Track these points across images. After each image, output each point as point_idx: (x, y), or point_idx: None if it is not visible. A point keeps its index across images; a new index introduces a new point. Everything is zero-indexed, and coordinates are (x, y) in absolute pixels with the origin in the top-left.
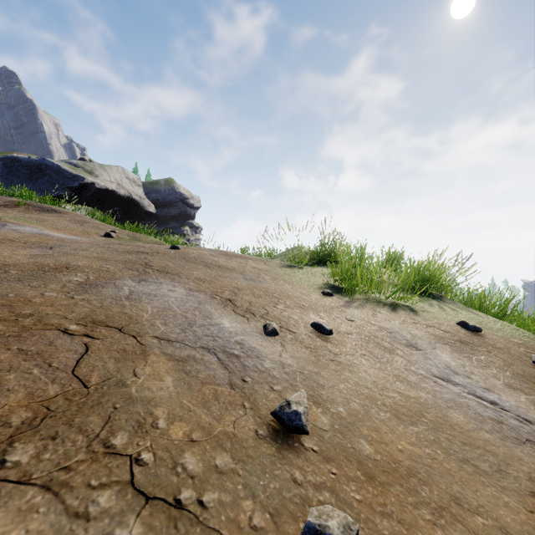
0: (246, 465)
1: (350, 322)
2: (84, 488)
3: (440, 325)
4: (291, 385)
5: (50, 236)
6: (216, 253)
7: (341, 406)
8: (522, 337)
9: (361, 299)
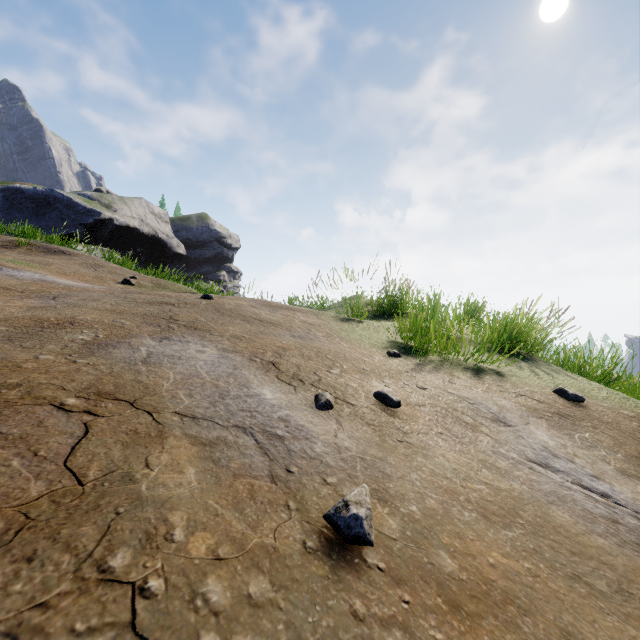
0: (289, 593)
1: (422, 390)
2: (65, 636)
3: (533, 394)
4: (349, 476)
5: (55, 284)
6: (257, 304)
7: (414, 504)
8: (634, 408)
9: (435, 361)
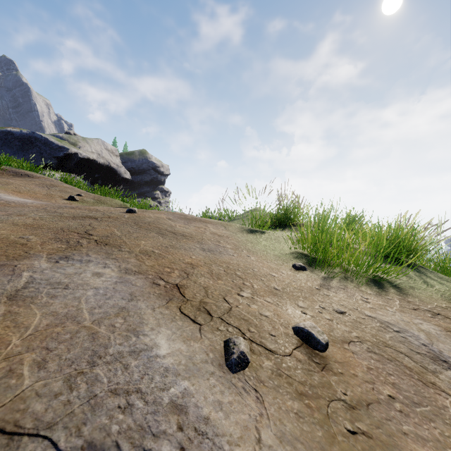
0: None
1: (341, 315)
2: None
3: (445, 311)
4: None
5: None
6: (174, 217)
7: None
8: None
9: (338, 273)
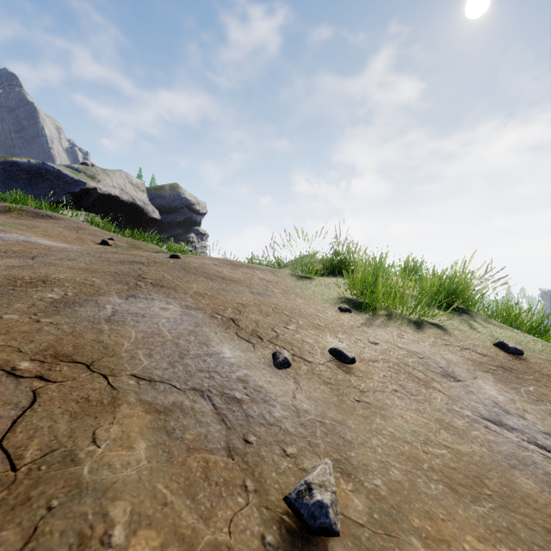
0: None
1: (374, 345)
2: None
3: (476, 347)
4: (309, 445)
5: (37, 244)
6: (220, 263)
7: (378, 477)
8: None
9: (383, 316)
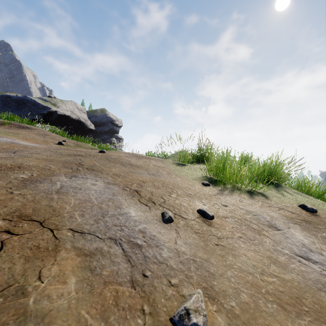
0: None
1: (225, 207)
2: None
3: (288, 207)
4: (186, 277)
5: (18, 144)
6: (129, 155)
7: (233, 300)
8: None
9: (229, 188)
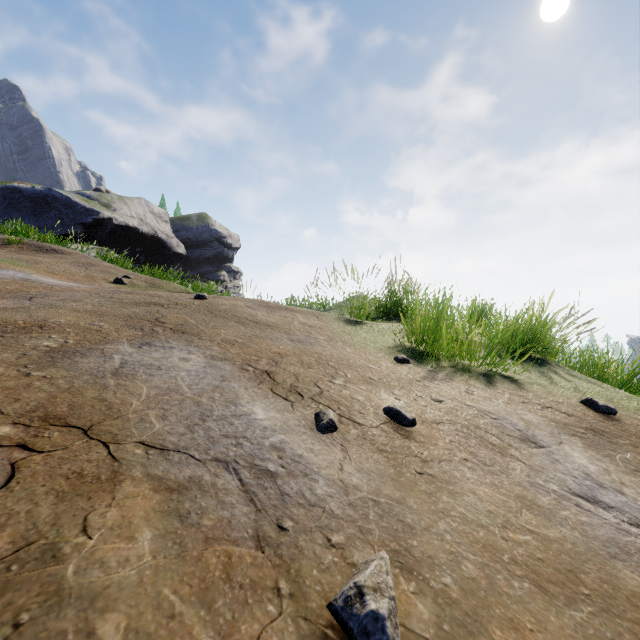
0: None
1: (438, 403)
2: None
3: (560, 405)
4: (360, 531)
5: (37, 283)
6: (254, 305)
7: (447, 573)
8: None
9: (447, 367)
